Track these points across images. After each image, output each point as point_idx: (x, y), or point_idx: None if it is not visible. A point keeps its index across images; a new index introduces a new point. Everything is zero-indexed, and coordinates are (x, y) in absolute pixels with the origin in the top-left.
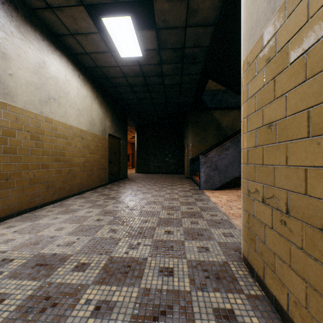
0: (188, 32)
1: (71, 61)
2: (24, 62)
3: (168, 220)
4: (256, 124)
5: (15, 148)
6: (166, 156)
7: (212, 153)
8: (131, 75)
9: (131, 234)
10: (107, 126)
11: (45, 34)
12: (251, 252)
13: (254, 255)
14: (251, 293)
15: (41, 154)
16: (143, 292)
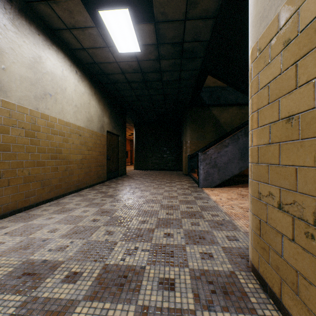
0: (187, 25)
1: (68, 56)
2: (18, 56)
3: (167, 221)
4: (270, 118)
5: (9, 145)
6: (164, 153)
7: (211, 150)
8: (129, 72)
9: (128, 237)
10: (105, 123)
11: (41, 28)
12: (262, 263)
13: (266, 267)
14: (266, 314)
15: (36, 151)
16: (141, 311)
